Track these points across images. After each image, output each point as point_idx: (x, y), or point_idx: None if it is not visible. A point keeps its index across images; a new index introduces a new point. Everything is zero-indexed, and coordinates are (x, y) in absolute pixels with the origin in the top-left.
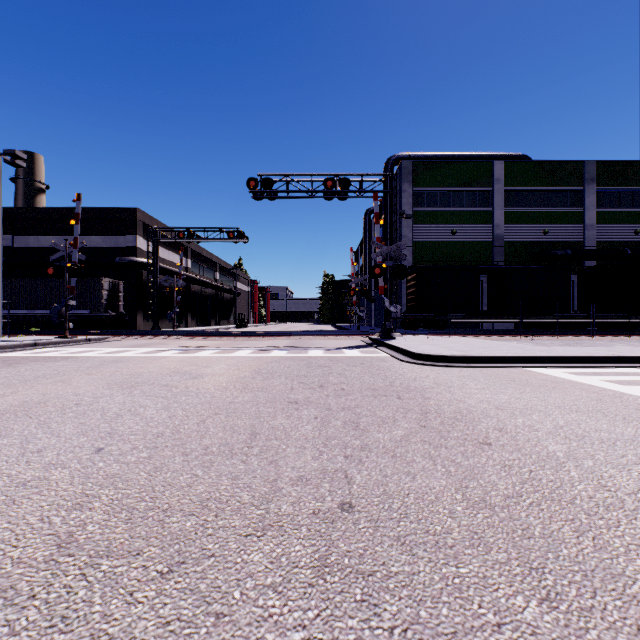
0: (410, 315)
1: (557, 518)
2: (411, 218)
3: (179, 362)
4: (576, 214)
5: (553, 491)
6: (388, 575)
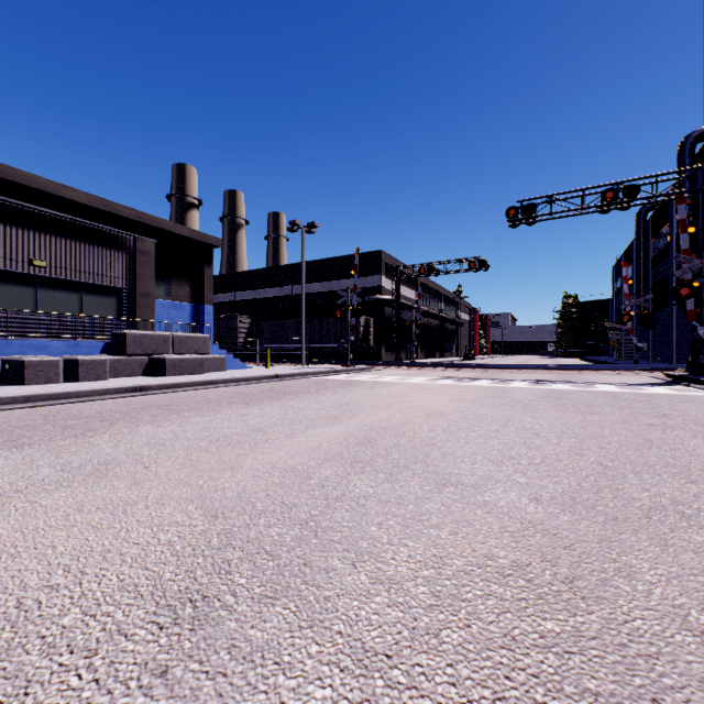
0: None
1: None
2: None
3: (474, 389)
4: None
5: None
6: None
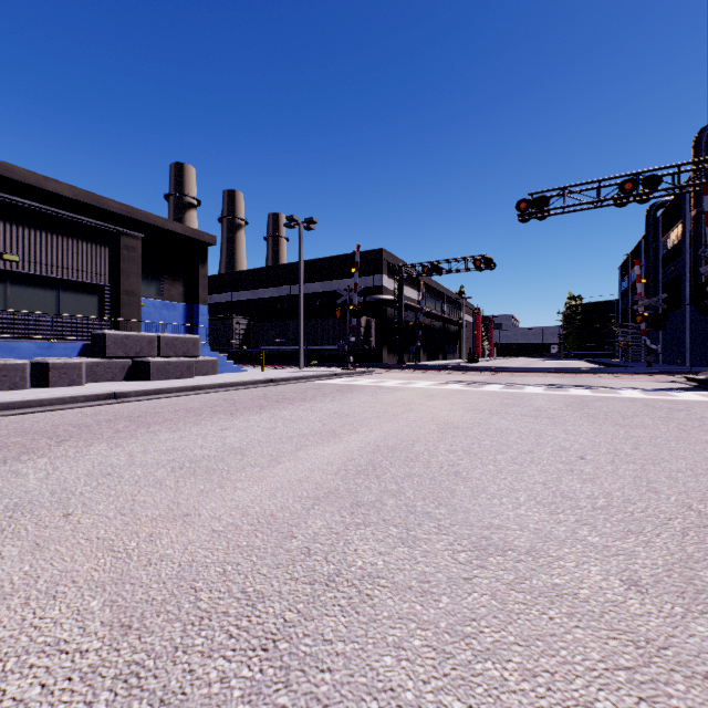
0: None
1: None
2: None
3: (487, 395)
4: None
5: None
6: None
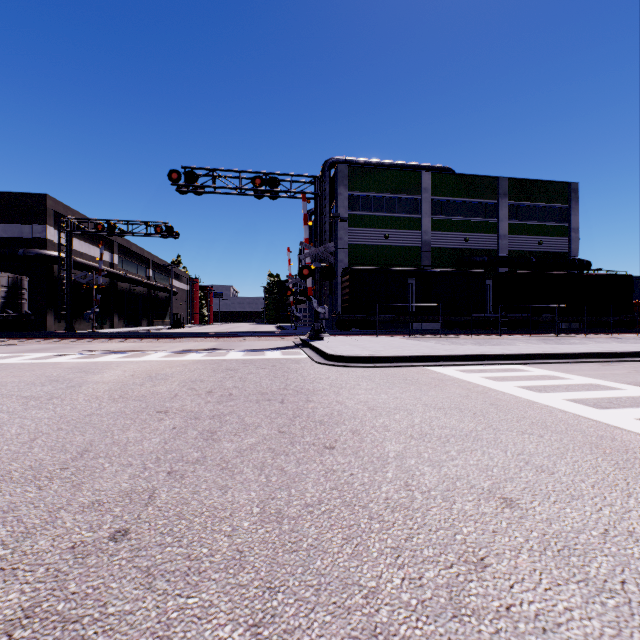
0: (343, 316)
1: (338, 525)
2: (347, 221)
3: (68, 369)
4: (492, 225)
5: (356, 495)
6: (98, 619)
